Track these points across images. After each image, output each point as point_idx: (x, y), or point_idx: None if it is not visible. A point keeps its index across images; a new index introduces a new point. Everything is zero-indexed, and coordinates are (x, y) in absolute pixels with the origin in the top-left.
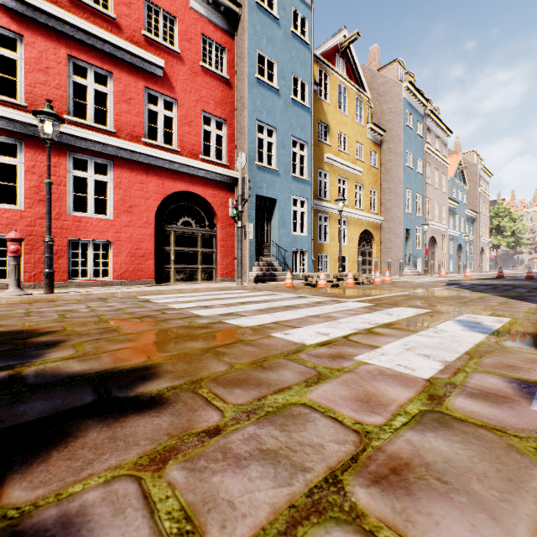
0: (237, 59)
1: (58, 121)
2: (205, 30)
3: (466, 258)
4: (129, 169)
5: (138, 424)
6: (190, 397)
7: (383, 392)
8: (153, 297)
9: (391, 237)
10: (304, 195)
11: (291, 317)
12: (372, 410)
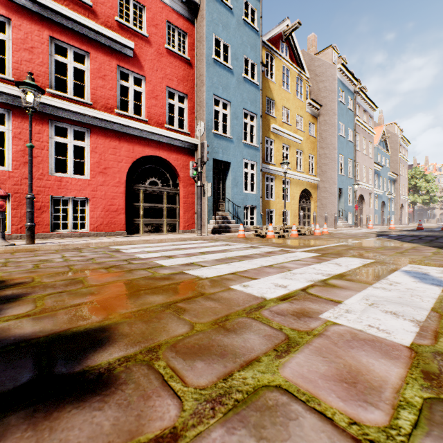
0: (196, 43)
1: (38, 91)
2: (169, 17)
3: (389, 212)
4: (104, 136)
5: (73, 425)
6: (143, 374)
7: (366, 366)
8: (123, 247)
9: (326, 195)
10: (254, 159)
11: (247, 267)
12: (364, 398)
